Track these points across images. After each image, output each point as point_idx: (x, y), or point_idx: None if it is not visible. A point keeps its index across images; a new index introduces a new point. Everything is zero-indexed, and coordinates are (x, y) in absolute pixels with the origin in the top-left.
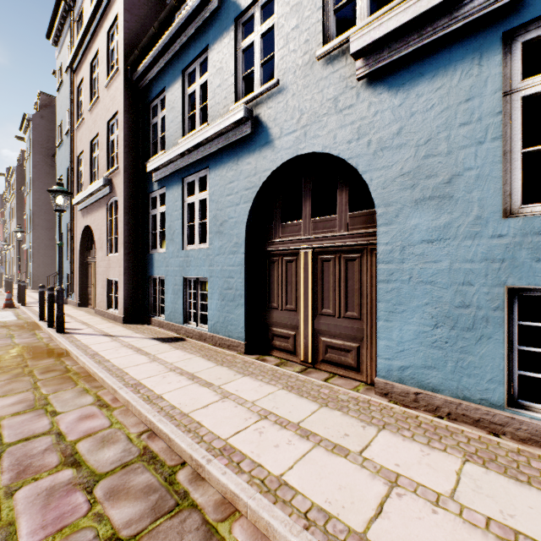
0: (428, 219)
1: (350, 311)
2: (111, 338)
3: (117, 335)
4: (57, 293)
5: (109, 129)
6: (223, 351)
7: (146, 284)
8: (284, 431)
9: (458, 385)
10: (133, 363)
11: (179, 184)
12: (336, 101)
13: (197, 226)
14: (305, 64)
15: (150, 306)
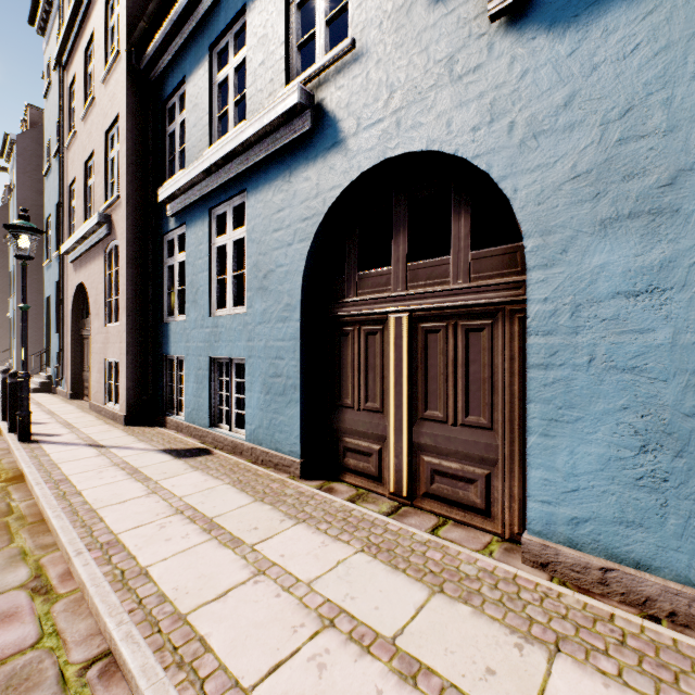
0: (628, 254)
1: (473, 415)
2: (98, 450)
3: (109, 444)
4: (20, 382)
5: (108, 143)
6: (267, 473)
7: (160, 367)
8: (367, 662)
9: (691, 560)
10: (117, 499)
11: (205, 218)
12: (452, 61)
13: (230, 280)
14: (398, 8)
15: (164, 399)
